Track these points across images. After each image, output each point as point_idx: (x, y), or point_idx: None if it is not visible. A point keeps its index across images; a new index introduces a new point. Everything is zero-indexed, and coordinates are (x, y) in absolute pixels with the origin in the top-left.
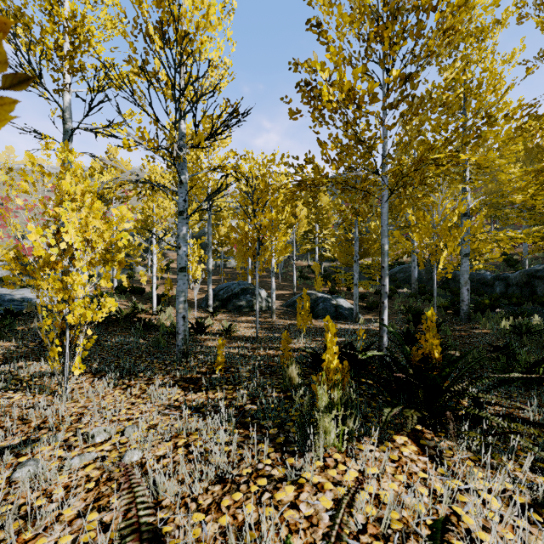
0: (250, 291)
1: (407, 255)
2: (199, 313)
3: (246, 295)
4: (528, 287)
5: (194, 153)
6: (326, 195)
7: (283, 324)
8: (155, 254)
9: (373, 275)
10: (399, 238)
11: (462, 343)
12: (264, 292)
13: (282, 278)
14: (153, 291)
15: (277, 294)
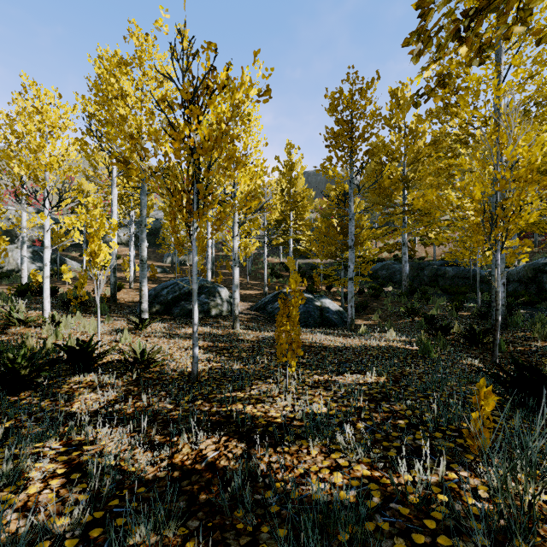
0: (205, 290)
1: (395, 248)
2: (124, 322)
3: (199, 295)
4: (534, 283)
5: (116, 82)
6: (302, 180)
7: (250, 339)
8: (47, 231)
9: (362, 270)
10: (436, 200)
11: (544, 369)
12: (226, 292)
13: (251, 276)
14: (44, 289)
15: (244, 294)
